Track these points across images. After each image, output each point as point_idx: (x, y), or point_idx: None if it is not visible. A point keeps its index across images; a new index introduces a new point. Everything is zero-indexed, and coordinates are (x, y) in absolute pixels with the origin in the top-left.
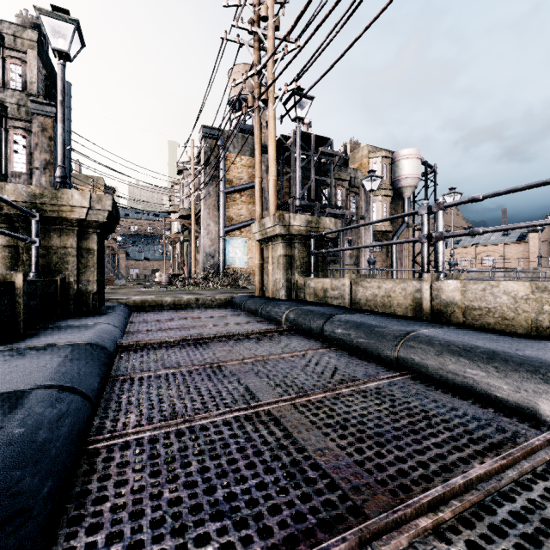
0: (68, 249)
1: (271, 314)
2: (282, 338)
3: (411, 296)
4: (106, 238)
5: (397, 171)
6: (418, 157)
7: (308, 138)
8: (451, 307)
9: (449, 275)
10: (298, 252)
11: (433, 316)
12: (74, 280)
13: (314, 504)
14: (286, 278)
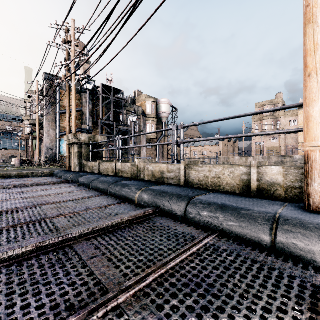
0: None
1: (66, 177)
2: (62, 185)
3: (112, 168)
4: None
5: (159, 109)
6: (169, 103)
7: (110, 88)
8: (119, 171)
9: (123, 161)
10: (85, 150)
11: (116, 174)
12: None
13: (31, 204)
14: (79, 162)
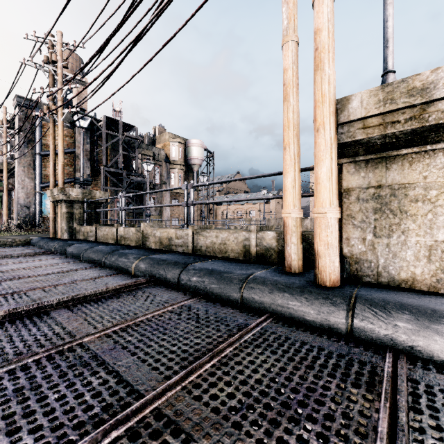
0: None
1: (48, 247)
2: (43, 256)
3: (113, 234)
4: None
5: (189, 153)
6: (202, 146)
7: (118, 123)
8: (122, 238)
9: (128, 225)
10: (77, 210)
11: (118, 242)
12: None
13: None
14: (69, 226)
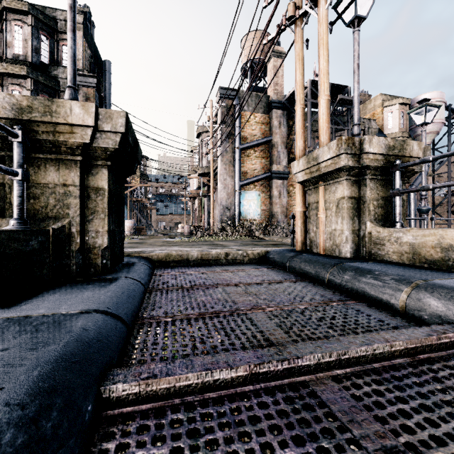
0: (68, 187)
1: (358, 287)
2: None
3: None
4: (125, 179)
5: (415, 118)
6: (442, 100)
7: None
8: None
9: None
10: (371, 192)
11: None
12: (76, 231)
13: None
14: (351, 228)
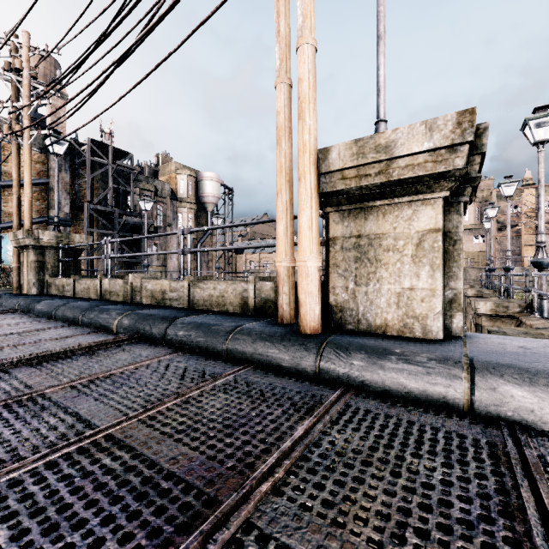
0: None
1: (10, 305)
2: (2, 315)
3: (96, 288)
4: None
5: (201, 189)
6: (218, 181)
7: (108, 148)
8: (107, 292)
9: (115, 276)
10: (50, 259)
11: (102, 297)
12: None
13: None
14: (38, 278)
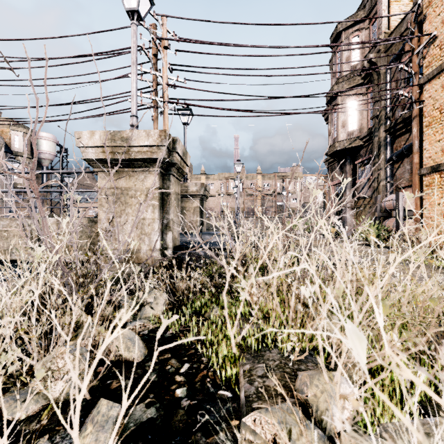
0: None
1: None
2: None
3: None
4: None
5: (37, 146)
6: (55, 141)
7: None
8: None
9: None
10: None
11: None
12: None
13: None
14: None
